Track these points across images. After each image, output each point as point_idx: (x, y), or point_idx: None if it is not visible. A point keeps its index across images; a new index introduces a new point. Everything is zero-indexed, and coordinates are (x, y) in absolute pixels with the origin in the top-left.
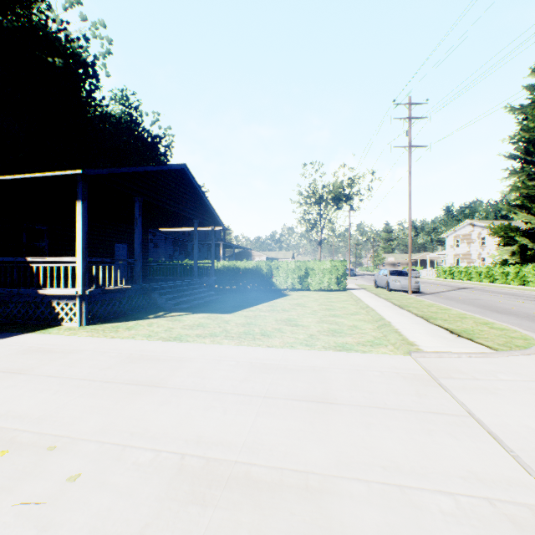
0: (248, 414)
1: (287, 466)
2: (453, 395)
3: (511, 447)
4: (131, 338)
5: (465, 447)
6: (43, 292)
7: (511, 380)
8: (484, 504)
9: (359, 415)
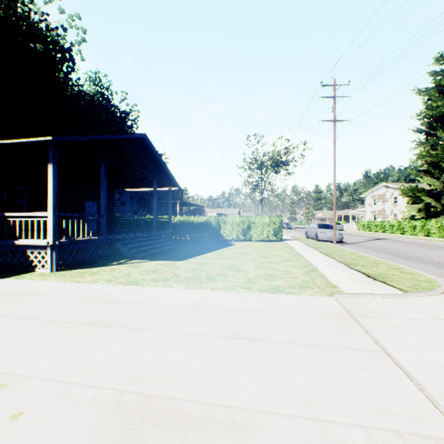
0: (187, 351)
1: (216, 402)
2: (368, 332)
3: (418, 380)
4: (94, 282)
5: (378, 381)
6: (19, 243)
7: (418, 318)
8: (394, 437)
9: (286, 352)
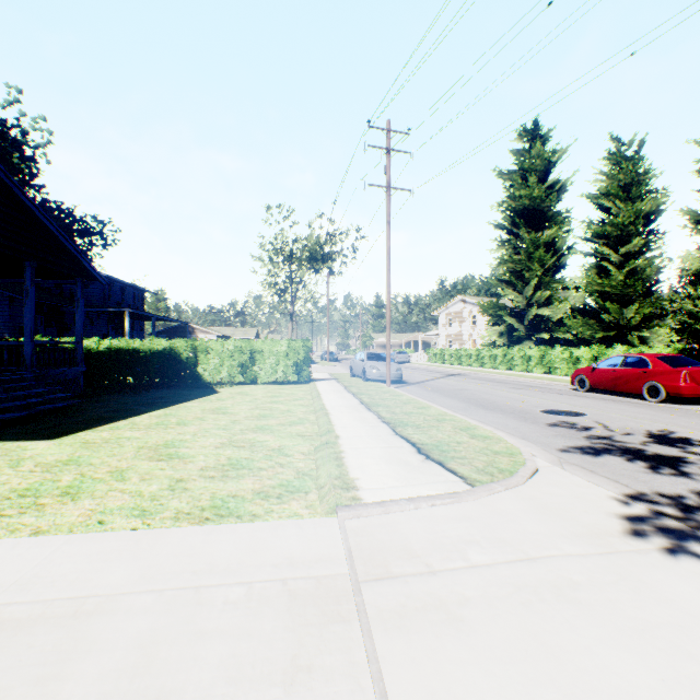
0: None
1: None
2: (372, 655)
3: None
4: None
5: None
6: None
7: (489, 566)
8: None
9: None
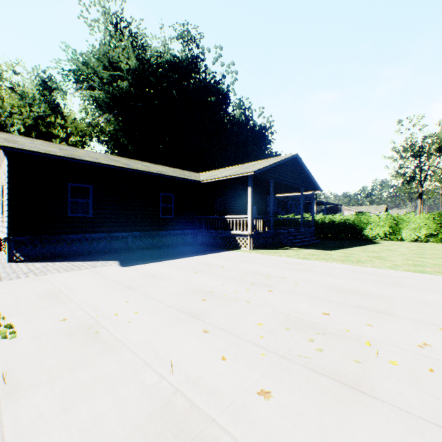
0: (354, 282)
1: (374, 293)
2: None
3: None
4: (279, 256)
5: None
6: (233, 233)
7: None
8: None
9: (416, 290)
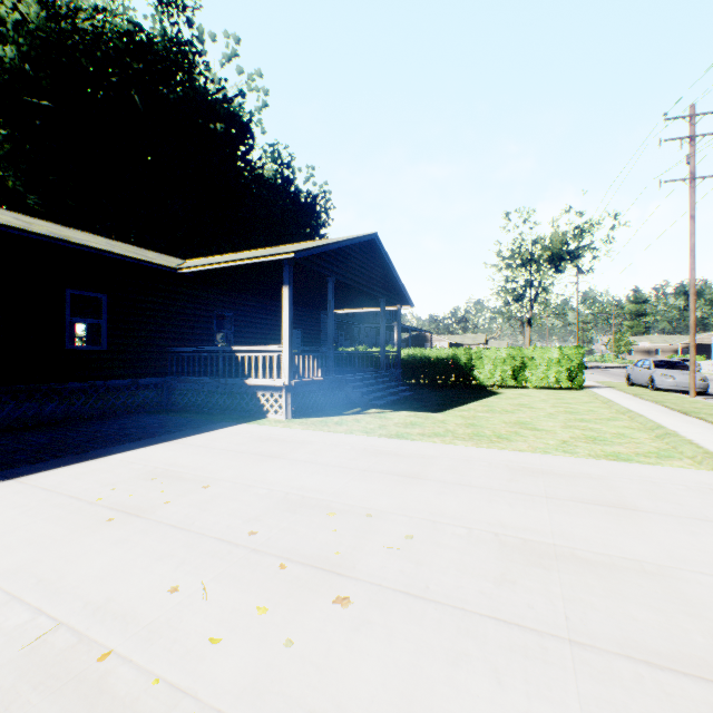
0: (538, 509)
1: (612, 554)
2: None
3: None
4: (349, 433)
5: None
6: (250, 383)
7: None
8: None
9: (676, 524)
